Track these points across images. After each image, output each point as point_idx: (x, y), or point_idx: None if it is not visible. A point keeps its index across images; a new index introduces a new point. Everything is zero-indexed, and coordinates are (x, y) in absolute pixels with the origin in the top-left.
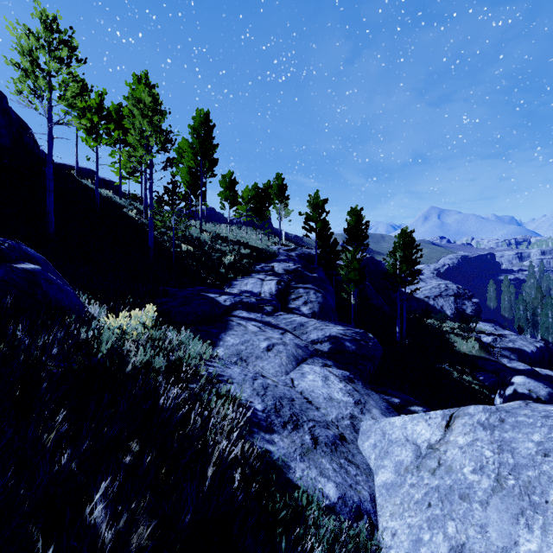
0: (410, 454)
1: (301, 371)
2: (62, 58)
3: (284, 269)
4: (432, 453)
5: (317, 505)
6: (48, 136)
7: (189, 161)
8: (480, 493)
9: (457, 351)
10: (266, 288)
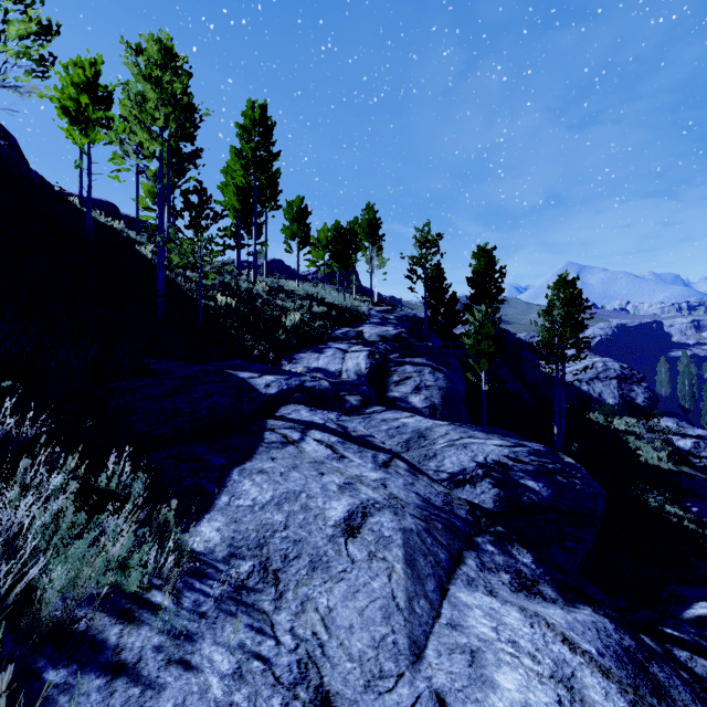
0: None
1: (464, 634)
2: None
3: (379, 335)
4: None
5: None
6: None
7: (238, 178)
8: None
9: (643, 462)
10: (350, 363)
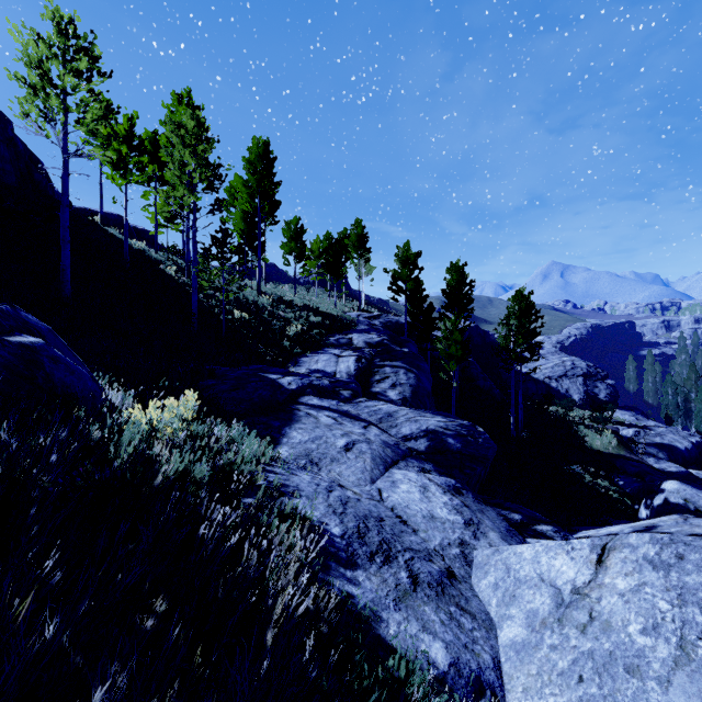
0: (548, 600)
1: (392, 478)
2: (81, 71)
3: (366, 341)
4: (579, 600)
5: (420, 675)
6: (63, 172)
7: (244, 203)
8: (657, 666)
9: (589, 447)
10: (343, 366)
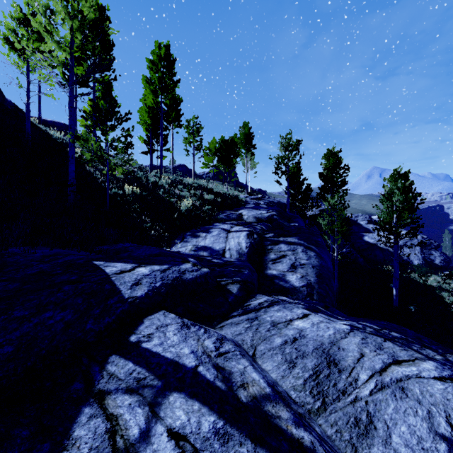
0: None
1: None
2: None
3: (255, 217)
4: None
5: None
6: None
7: (149, 100)
8: None
9: None
10: (232, 242)
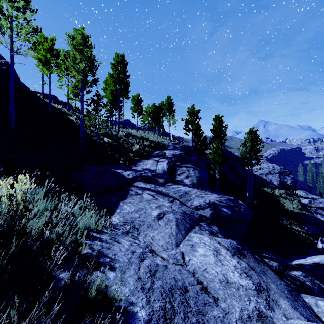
0: None
1: (191, 242)
2: (19, 7)
3: (172, 154)
4: None
5: None
6: (10, 62)
7: (111, 86)
8: None
9: (286, 209)
10: (160, 166)
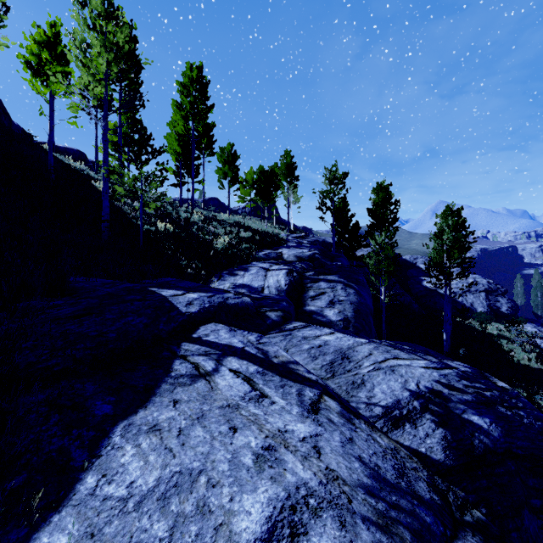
0: None
1: None
2: None
3: (296, 255)
4: None
5: None
6: None
7: (179, 127)
8: None
9: (515, 362)
10: (271, 280)
